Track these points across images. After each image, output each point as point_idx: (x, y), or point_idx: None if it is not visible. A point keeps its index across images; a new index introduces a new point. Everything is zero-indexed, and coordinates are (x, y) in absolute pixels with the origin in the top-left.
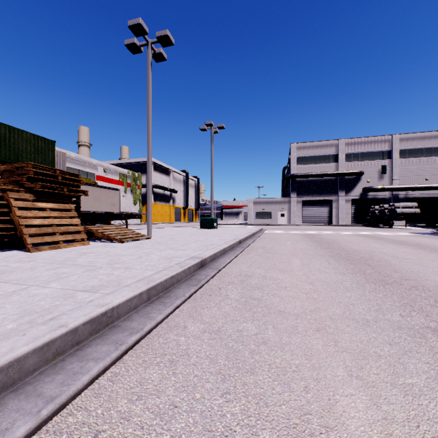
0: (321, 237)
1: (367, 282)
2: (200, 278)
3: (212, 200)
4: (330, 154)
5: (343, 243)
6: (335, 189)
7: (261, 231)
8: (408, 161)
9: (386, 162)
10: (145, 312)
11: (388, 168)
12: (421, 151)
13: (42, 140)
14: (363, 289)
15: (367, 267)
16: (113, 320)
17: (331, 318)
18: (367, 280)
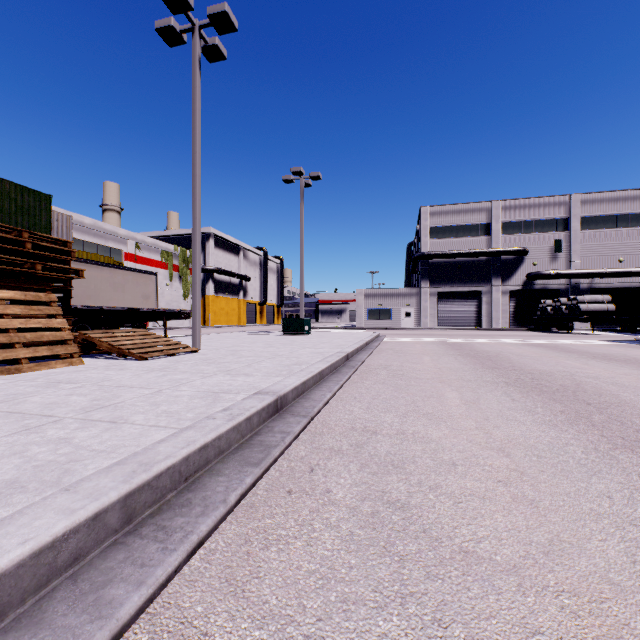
0: (475, 348)
1: (615, 446)
2: (270, 441)
3: (302, 290)
4: (479, 223)
5: (515, 359)
6: (485, 276)
7: (377, 339)
8: (593, 234)
9: (561, 235)
10: (98, 577)
11: (564, 244)
12: (613, 219)
13: (29, 194)
14: (621, 467)
15: (587, 407)
16: None
17: (614, 585)
18: (611, 443)
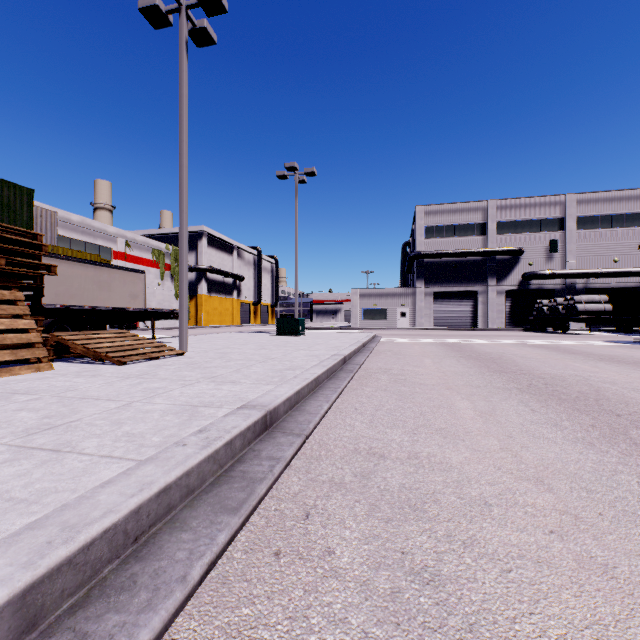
0: (475, 349)
1: None
2: (255, 471)
3: (296, 289)
4: (475, 222)
5: (520, 362)
6: (481, 276)
7: (374, 339)
8: (588, 234)
9: (557, 235)
10: None
11: (560, 244)
12: (608, 219)
13: (9, 187)
14: None
15: (618, 420)
16: None
17: None
18: None
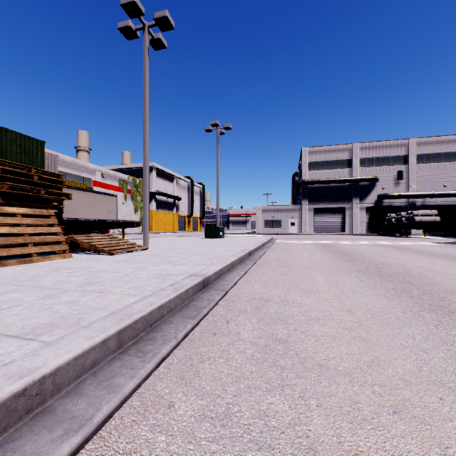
0: (339, 247)
1: (423, 309)
2: (201, 304)
3: (218, 207)
4: (344, 159)
5: (366, 255)
6: (348, 196)
7: (271, 241)
8: (425, 167)
9: (402, 168)
10: (108, 374)
11: (404, 174)
12: (439, 156)
13: (29, 140)
14: (424, 321)
15: (410, 286)
16: (44, 398)
17: (406, 381)
18: (421, 307)
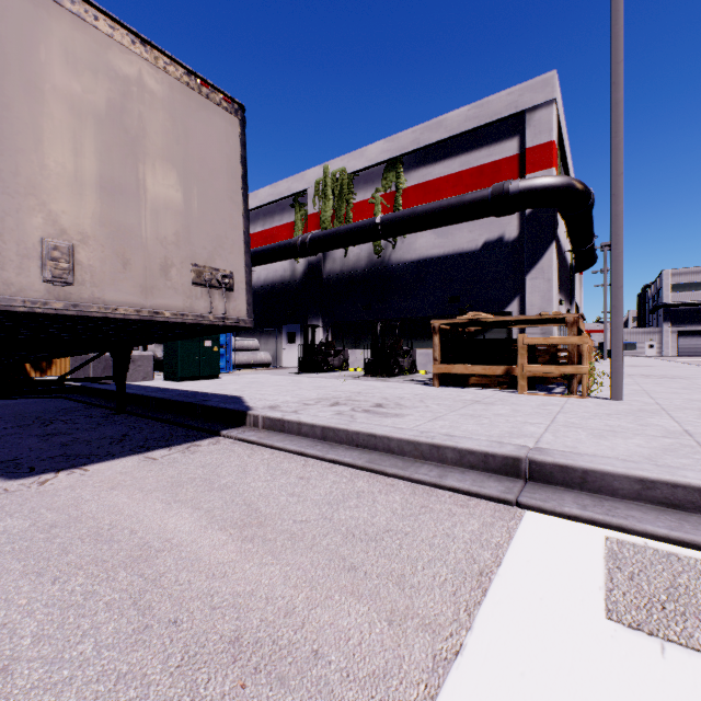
0: None
1: None
2: None
3: None
4: None
5: None
6: None
7: None
8: None
9: None
10: None
11: None
12: None
13: None
14: None
15: None
16: None
17: None
18: None
